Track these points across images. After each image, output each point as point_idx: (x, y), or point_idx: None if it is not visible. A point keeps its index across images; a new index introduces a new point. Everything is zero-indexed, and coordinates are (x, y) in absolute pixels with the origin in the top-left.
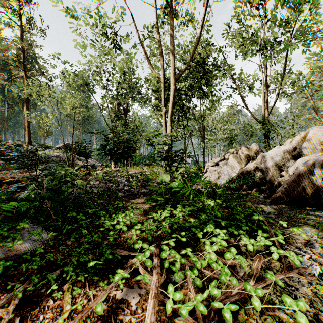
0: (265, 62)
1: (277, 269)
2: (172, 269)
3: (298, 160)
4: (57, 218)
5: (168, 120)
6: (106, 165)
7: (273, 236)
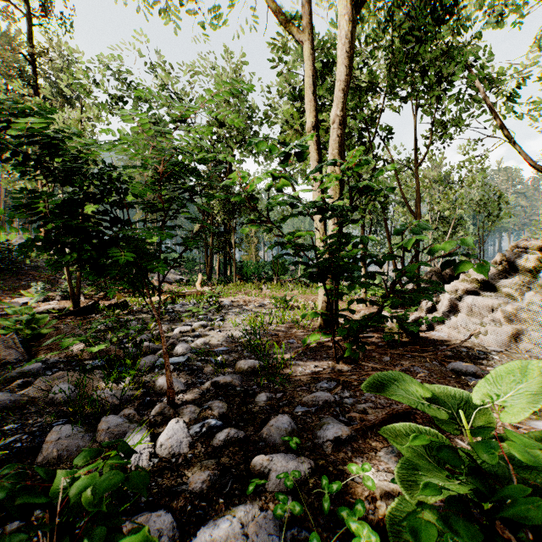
0: None
1: None
2: None
3: None
4: None
5: (333, 144)
6: (187, 281)
7: None
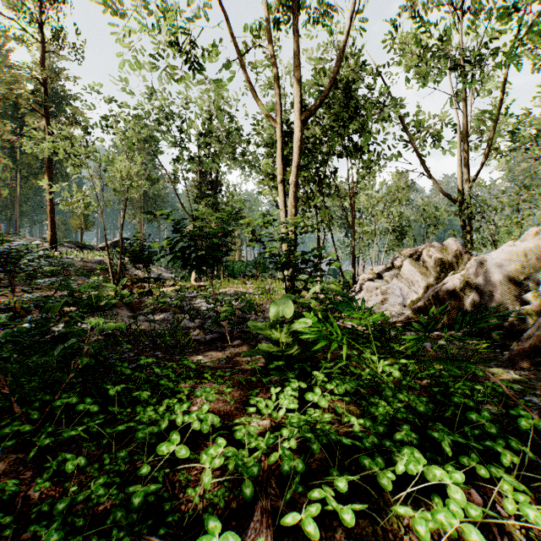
0: (465, 91)
1: None
2: None
3: None
4: (29, 411)
5: (290, 195)
6: (182, 278)
7: None
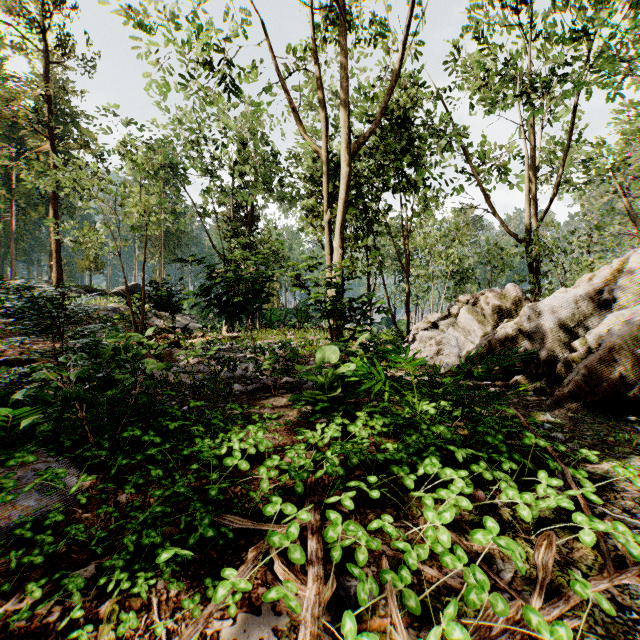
0: (531, 119)
1: (589, 564)
2: (351, 572)
3: (607, 318)
4: (100, 441)
5: (337, 236)
6: (211, 328)
7: (572, 486)
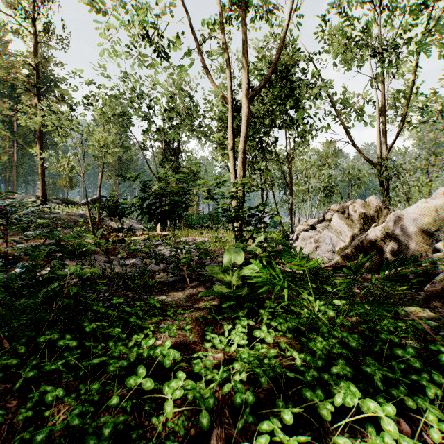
0: (383, 74)
1: None
2: None
3: None
4: (16, 346)
5: (239, 160)
6: (149, 228)
7: None
